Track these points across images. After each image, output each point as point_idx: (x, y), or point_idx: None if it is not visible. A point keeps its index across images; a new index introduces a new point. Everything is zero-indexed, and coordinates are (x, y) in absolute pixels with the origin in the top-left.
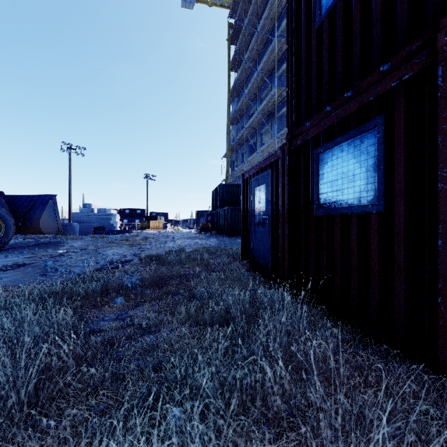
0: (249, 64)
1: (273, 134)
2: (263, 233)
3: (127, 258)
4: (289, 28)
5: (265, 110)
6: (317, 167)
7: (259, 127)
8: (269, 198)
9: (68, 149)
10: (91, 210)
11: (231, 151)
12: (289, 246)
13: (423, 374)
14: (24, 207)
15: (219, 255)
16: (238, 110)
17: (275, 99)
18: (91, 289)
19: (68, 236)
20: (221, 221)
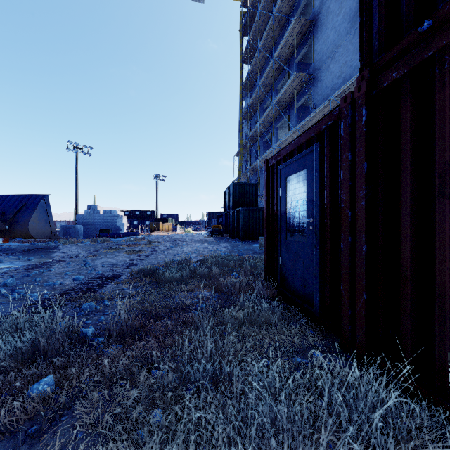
0: (264, 53)
1: (291, 127)
2: (303, 245)
3: (116, 272)
4: None
5: (282, 101)
6: None
7: (275, 121)
8: (316, 190)
9: (74, 148)
10: (96, 212)
11: (244, 148)
12: (367, 275)
13: None
14: (13, 208)
15: (233, 268)
16: (251, 104)
17: (294, 86)
18: (7, 352)
19: (68, 239)
20: (234, 223)
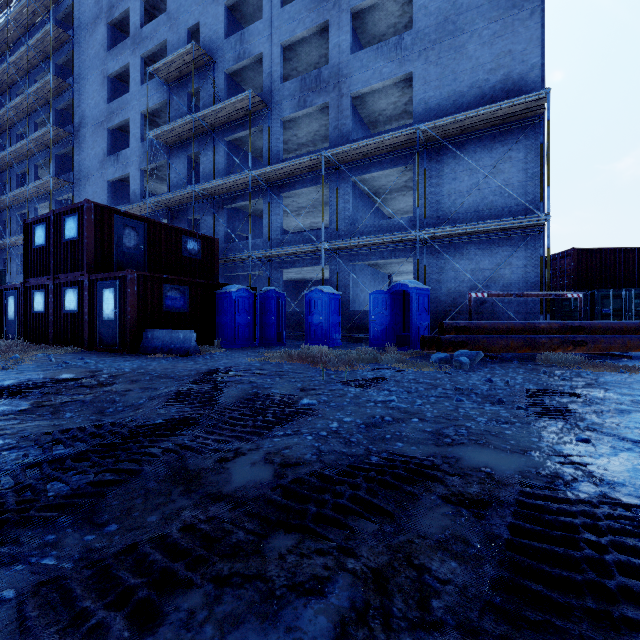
0: (17, 113)
1: None
2: (13, 321)
3: None
4: (25, 235)
5: (40, 188)
6: (33, 297)
7: (33, 200)
8: (17, 304)
9: None
10: None
11: None
12: (25, 325)
13: (44, 344)
14: None
15: None
16: None
17: (51, 189)
18: None
19: None
20: None
